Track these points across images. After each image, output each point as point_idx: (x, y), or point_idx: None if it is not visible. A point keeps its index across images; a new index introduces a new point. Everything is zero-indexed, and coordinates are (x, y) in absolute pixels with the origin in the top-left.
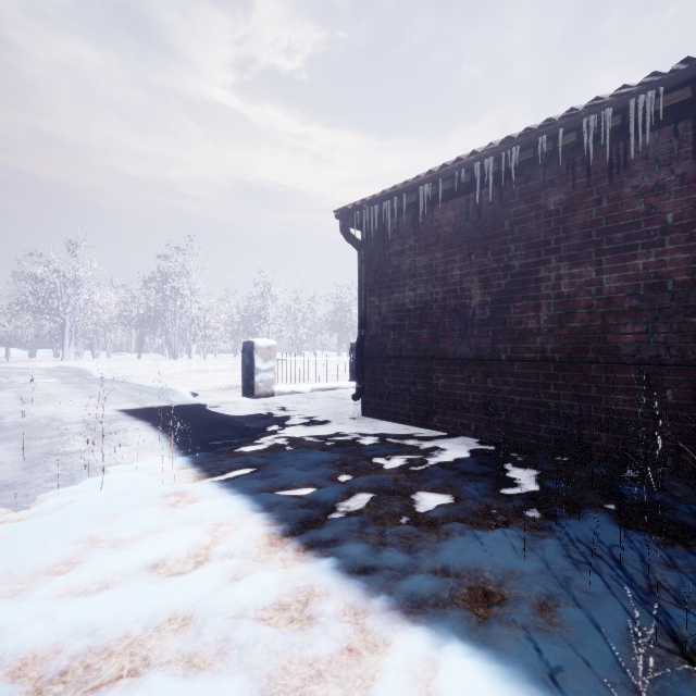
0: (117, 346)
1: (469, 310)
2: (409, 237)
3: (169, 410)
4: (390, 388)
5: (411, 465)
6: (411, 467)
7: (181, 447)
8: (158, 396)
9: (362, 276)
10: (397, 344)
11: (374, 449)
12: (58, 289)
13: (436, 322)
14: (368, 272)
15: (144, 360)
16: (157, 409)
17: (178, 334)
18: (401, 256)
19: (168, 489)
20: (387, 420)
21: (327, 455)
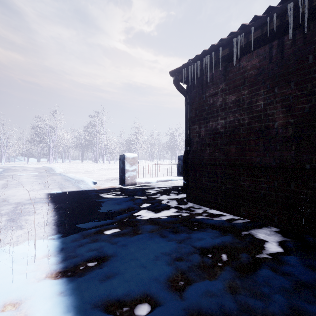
0: (74, 157)
1: (272, 130)
2: (221, 83)
3: (74, 194)
4: (207, 185)
5: (240, 265)
6: (240, 267)
7: (59, 230)
8: (74, 184)
9: (187, 113)
10: (212, 156)
11: (201, 239)
12: (47, 132)
13: (243, 140)
14: (191, 110)
15: (83, 163)
16: (68, 193)
17: (98, 151)
18: (215, 96)
19: (10, 296)
20: (204, 206)
21: (164, 245)
